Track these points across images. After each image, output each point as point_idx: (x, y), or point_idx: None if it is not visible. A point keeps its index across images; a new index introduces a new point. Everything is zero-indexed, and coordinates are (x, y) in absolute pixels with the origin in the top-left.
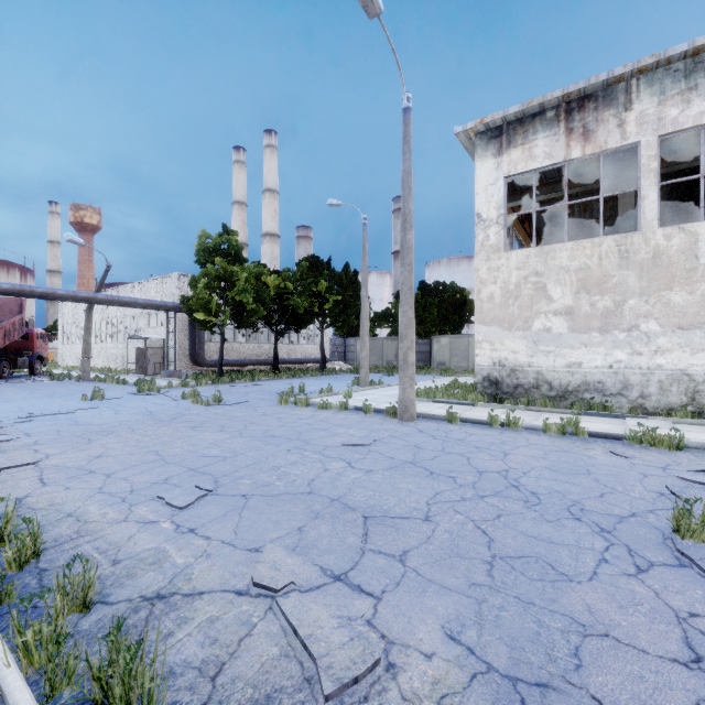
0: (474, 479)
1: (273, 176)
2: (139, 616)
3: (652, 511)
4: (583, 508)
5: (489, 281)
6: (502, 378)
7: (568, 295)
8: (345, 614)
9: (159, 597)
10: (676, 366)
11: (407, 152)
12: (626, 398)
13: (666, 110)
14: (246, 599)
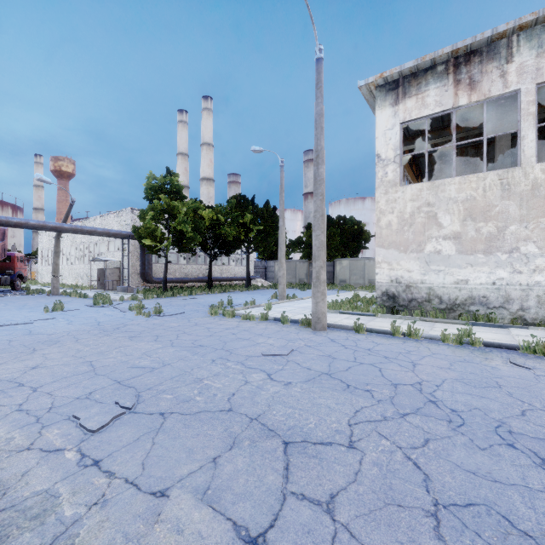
0: (390, 393)
1: (209, 133)
2: None
3: None
4: (511, 430)
5: (387, 211)
6: (399, 293)
7: (456, 222)
8: None
9: None
10: None
11: (319, 96)
12: (507, 310)
13: (544, 61)
14: None
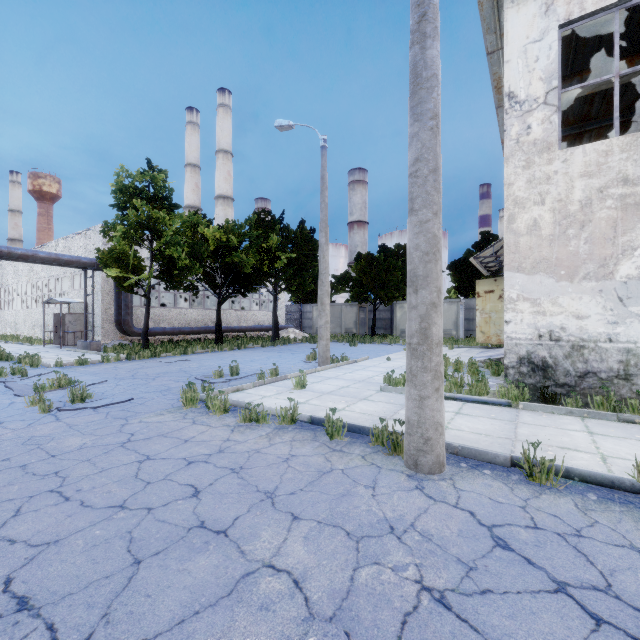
0: None
1: (227, 137)
2: None
3: None
4: None
5: (530, 200)
6: (556, 360)
7: None
8: None
9: None
10: None
11: None
12: None
13: None
14: None
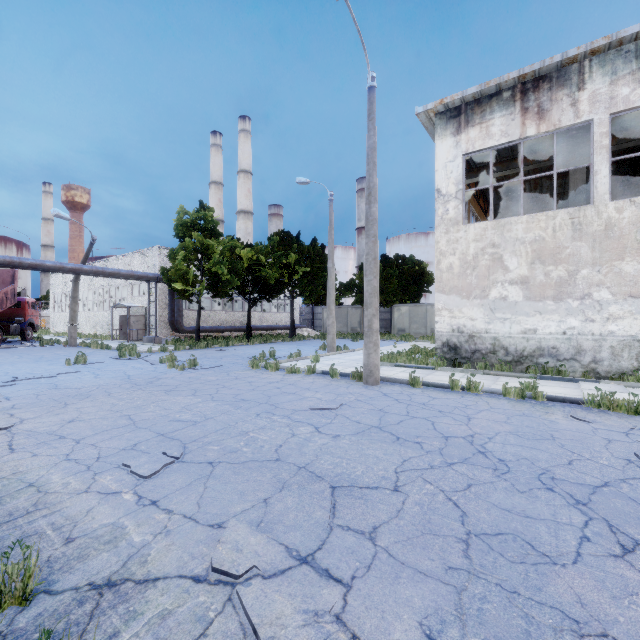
0: (440, 445)
1: (247, 158)
2: (83, 610)
3: (625, 480)
4: (553, 477)
5: (448, 252)
6: (461, 344)
7: (524, 266)
8: (311, 607)
9: (109, 585)
10: (628, 332)
11: (371, 129)
12: (579, 362)
13: (618, 89)
14: (203, 588)
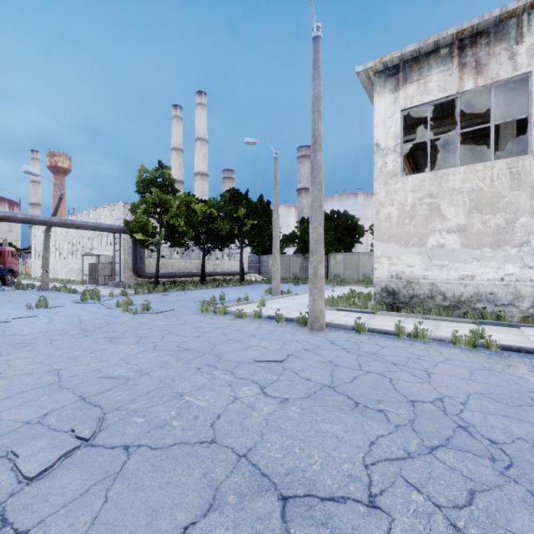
0: (409, 415)
1: (203, 128)
2: None
3: None
4: None
5: (387, 203)
6: (399, 289)
7: (461, 214)
8: None
9: None
10: None
11: (316, 78)
12: (517, 308)
13: None
14: None
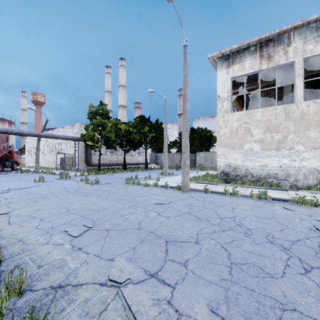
0: (219, 221)
1: (123, 79)
2: (48, 298)
3: (308, 238)
4: (273, 236)
5: (223, 126)
6: (230, 172)
7: (261, 133)
8: (156, 297)
9: (59, 287)
10: (312, 166)
11: (185, 66)
12: (288, 181)
13: (307, 46)
14: (105, 288)
